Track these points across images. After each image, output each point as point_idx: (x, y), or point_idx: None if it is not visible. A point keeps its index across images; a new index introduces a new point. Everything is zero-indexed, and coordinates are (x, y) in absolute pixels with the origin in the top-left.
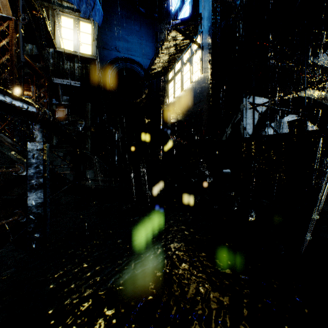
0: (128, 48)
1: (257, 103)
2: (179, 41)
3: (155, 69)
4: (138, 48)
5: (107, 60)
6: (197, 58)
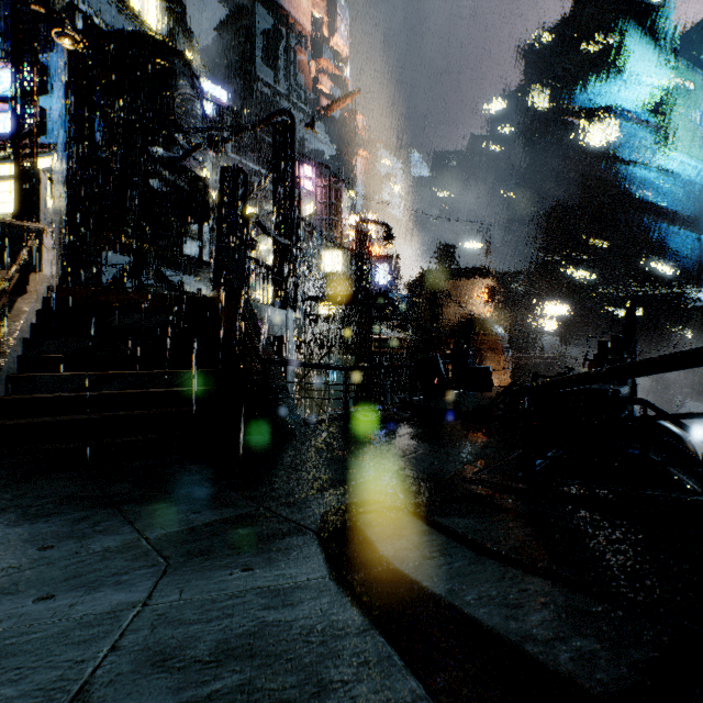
0: None
1: (103, 264)
2: None
3: None
4: None
5: None
6: None
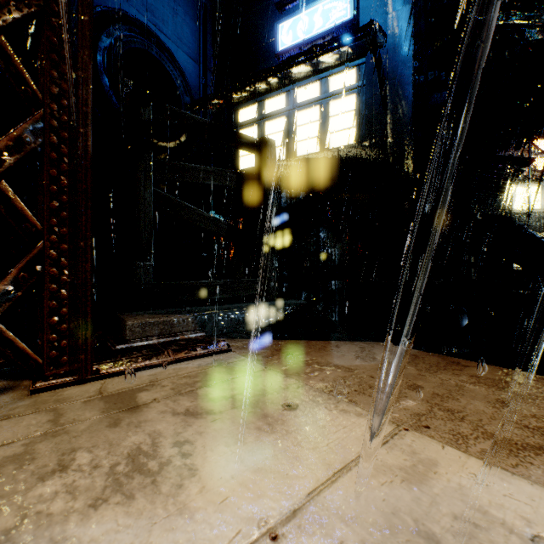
0: (149, 4)
1: None
2: (331, 61)
3: (245, 91)
4: (168, 18)
5: (95, 4)
6: (344, 107)
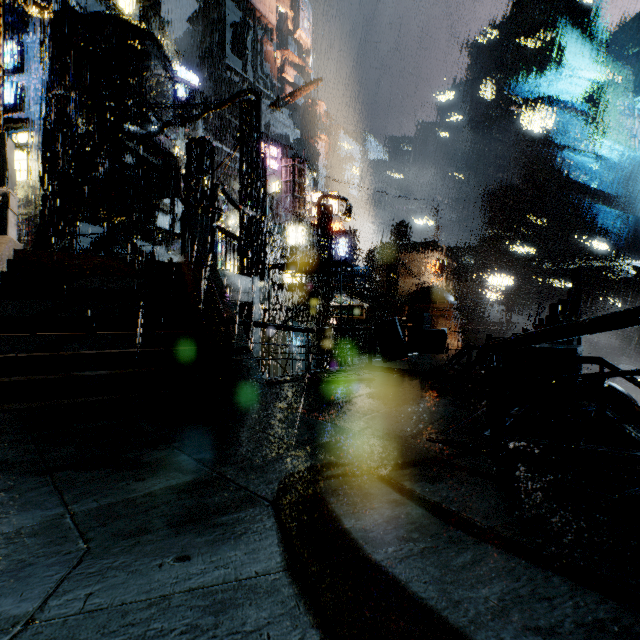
0: None
1: (77, 234)
2: None
3: None
4: None
5: None
6: (21, 156)
